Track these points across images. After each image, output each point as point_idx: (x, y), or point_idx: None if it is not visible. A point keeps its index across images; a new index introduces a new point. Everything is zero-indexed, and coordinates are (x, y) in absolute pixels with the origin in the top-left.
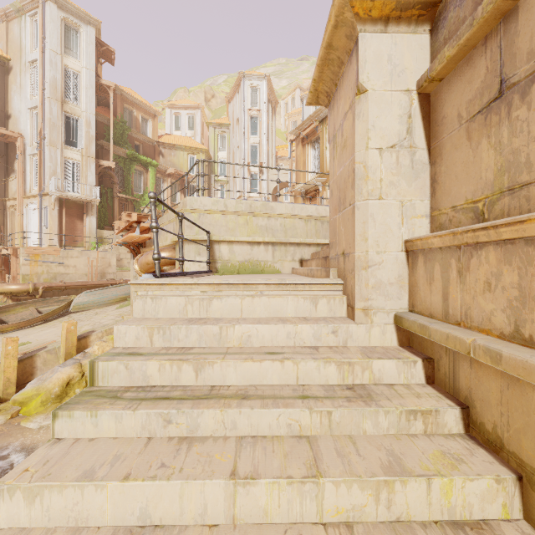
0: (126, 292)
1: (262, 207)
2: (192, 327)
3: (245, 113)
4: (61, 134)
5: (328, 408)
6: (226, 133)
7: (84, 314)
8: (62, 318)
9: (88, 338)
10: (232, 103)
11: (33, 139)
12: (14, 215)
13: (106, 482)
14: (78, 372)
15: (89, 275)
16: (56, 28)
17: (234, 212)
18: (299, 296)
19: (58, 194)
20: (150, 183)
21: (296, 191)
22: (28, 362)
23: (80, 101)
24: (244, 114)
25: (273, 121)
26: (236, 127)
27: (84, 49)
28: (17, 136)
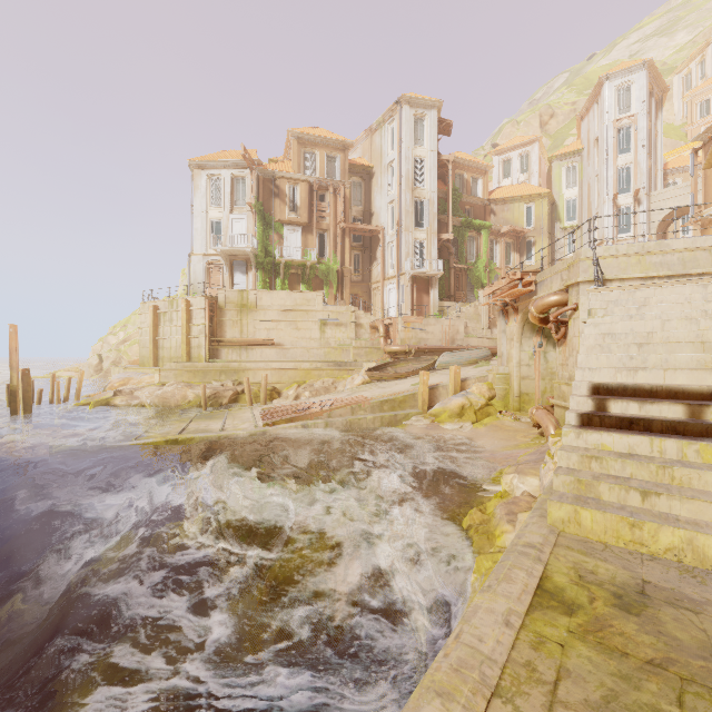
0: (477, 355)
1: (655, 246)
2: (629, 299)
3: (608, 127)
4: (412, 218)
5: (705, 310)
6: (577, 162)
7: (446, 371)
8: (431, 373)
9: (465, 382)
10: (587, 119)
11: (390, 228)
12: (376, 296)
13: (619, 322)
14: (468, 401)
15: (442, 341)
16: (409, 126)
17: (626, 255)
18: (694, 285)
19: (412, 272)
20: (482, 248)
21: (703, 220)
22: (431, 392)
23: (425, 184)
24: (607, 130)
25: (659, 121)
26: (594, 150)
27: (428, 134)
28: (380, 229)
